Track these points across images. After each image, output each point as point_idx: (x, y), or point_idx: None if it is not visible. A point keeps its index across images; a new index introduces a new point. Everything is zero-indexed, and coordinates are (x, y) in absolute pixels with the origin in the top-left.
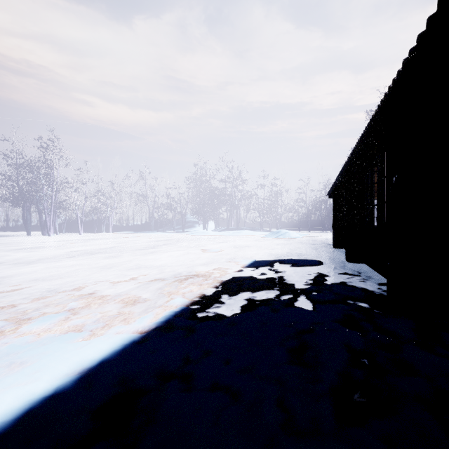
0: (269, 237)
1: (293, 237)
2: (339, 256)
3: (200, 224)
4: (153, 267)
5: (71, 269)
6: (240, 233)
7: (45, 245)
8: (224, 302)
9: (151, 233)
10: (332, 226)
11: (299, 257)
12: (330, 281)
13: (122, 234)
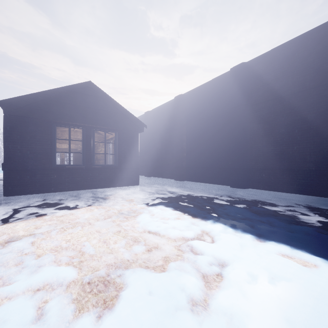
0: None
1: None
2: None
3: None
4: None
5: None
6: None
7: None
8: None
9: None
10: None
11: (2, 179)
12: None
13: None
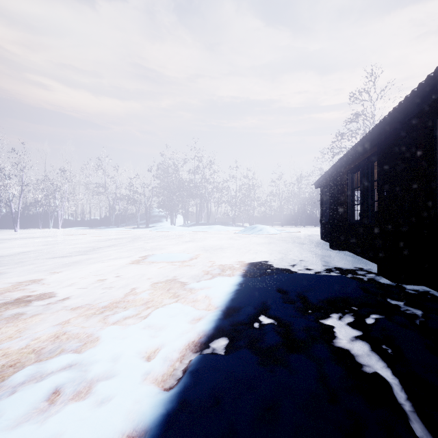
0: (244, 233)
1: (271, 233)
2: (356, 265)
3: (167, 219)
4: (22, 314)
5: None
6: (211, 228)
7: None
8: None
9: (108, 229)
10: (331, 221)
11: (303, 270)
12: None
13: (71, 230)
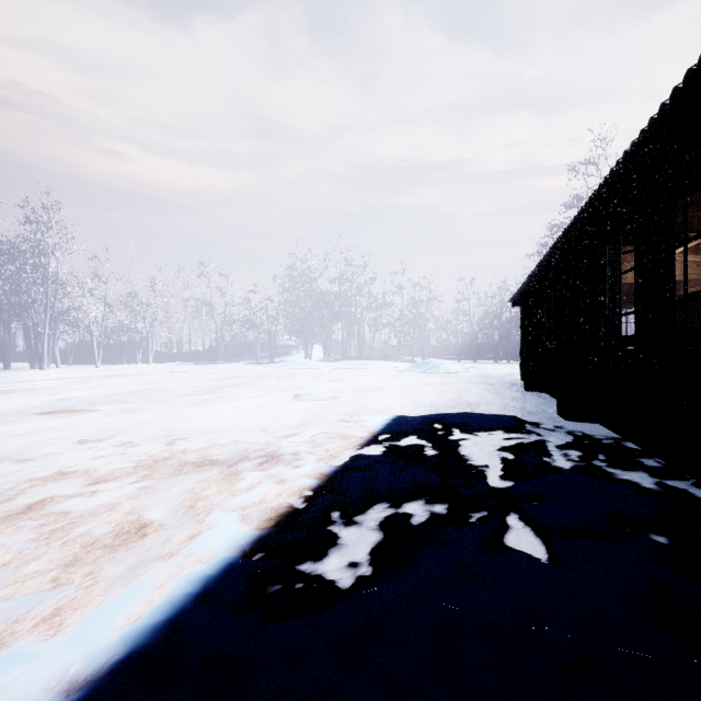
0: (413, 371)
1: (452, 371)
2: (541, 407)
3: (299, 351)
4: (199, 434)
5: (29, 440)
6: (365, 364)
7: (21, 388)
8: (335, 534)
9: (218, 366)
10: (524, 353)
11: (472, 410)
12: (552, 467)
13: (169, 367)
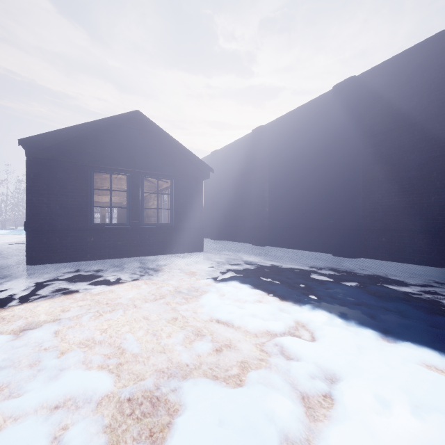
0: (11, 234)
1: None
2: None
3: None
4: None
5: None
6: None
7: None
8: None
9: None
10: None
11: None
12: None
13: None
